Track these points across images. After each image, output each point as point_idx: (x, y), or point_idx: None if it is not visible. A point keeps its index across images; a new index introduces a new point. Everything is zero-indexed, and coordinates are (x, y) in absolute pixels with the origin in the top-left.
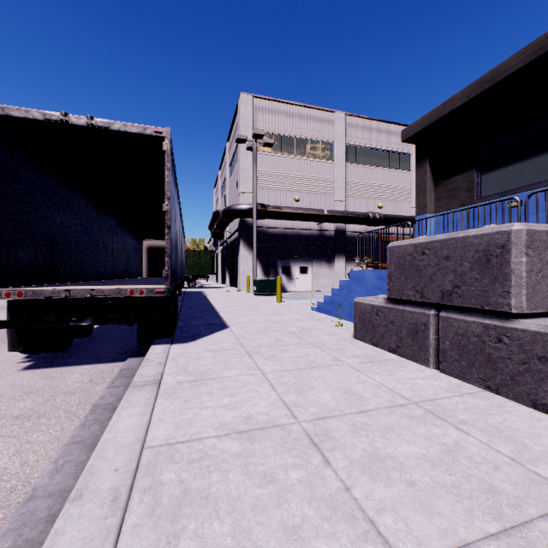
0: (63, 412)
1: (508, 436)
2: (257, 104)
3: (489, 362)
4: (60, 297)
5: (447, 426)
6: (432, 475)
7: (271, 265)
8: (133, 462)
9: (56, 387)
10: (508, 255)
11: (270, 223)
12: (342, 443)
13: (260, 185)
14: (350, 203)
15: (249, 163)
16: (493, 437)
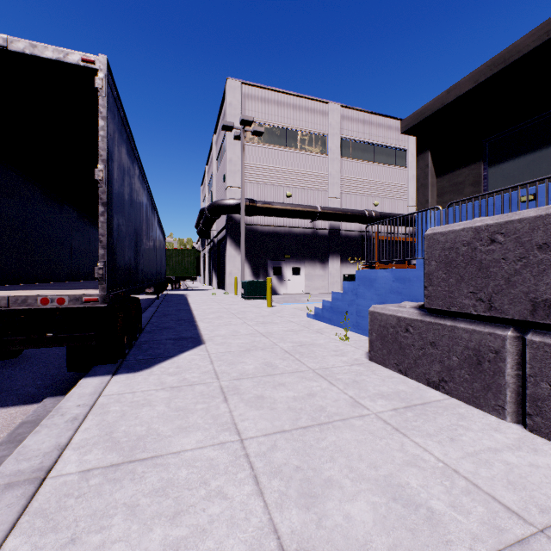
0: None
1: None
2: (245, 91)
3: None
4: None
5: None
6: None
7: (261, 266)
8: None
9: None
10: None
11: (259, 220)
12: None
13: (249, 179)
14: (345, 200)
15: (237, 154)
16: None
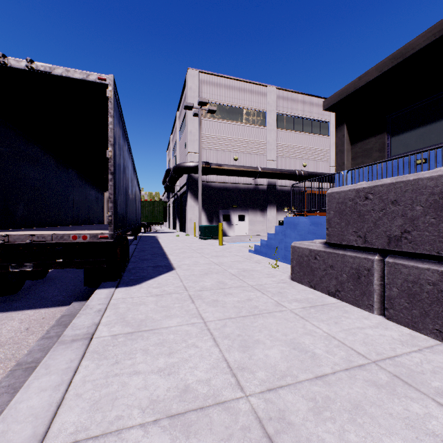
0: None
1: None
2: (202, 78)
3: None
4: None
5: (425, 401)
6: None
7: (214, 214)
8: None
9: None
10: None
11: (213, 178)
12: (304, 434)
13: (205, 146)
14: (280, 162)
15: (195, 127)
16: None
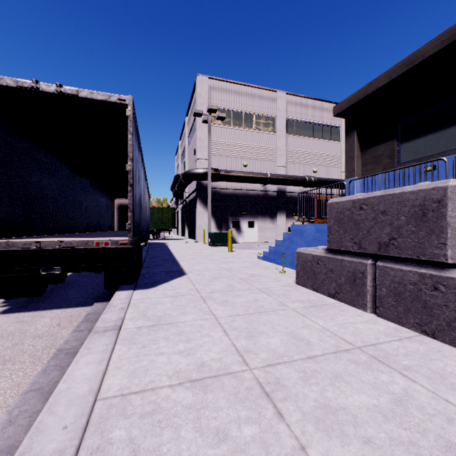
0: (28, 356)
1: (453, 383)
2: (211, 84)
3: (425, 308)
4: (31, 248)
5: (393, 373)
6: (387, 430)
7: (223, 220)
8: (83, 418)
9: (25, 331)
10: (444, 209)
11: (222, 184)
12: (293, 392)
13: (214, 152)
14: (290, 168)
15: (205, 134)
16: (439, 384)
